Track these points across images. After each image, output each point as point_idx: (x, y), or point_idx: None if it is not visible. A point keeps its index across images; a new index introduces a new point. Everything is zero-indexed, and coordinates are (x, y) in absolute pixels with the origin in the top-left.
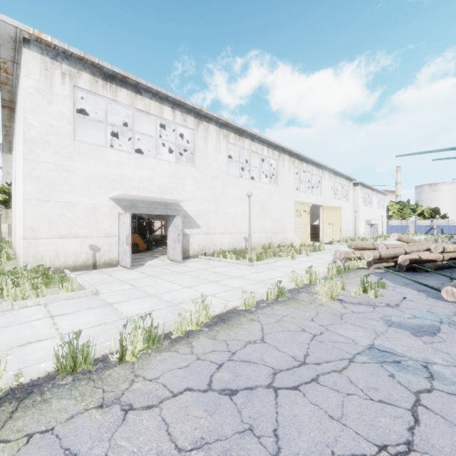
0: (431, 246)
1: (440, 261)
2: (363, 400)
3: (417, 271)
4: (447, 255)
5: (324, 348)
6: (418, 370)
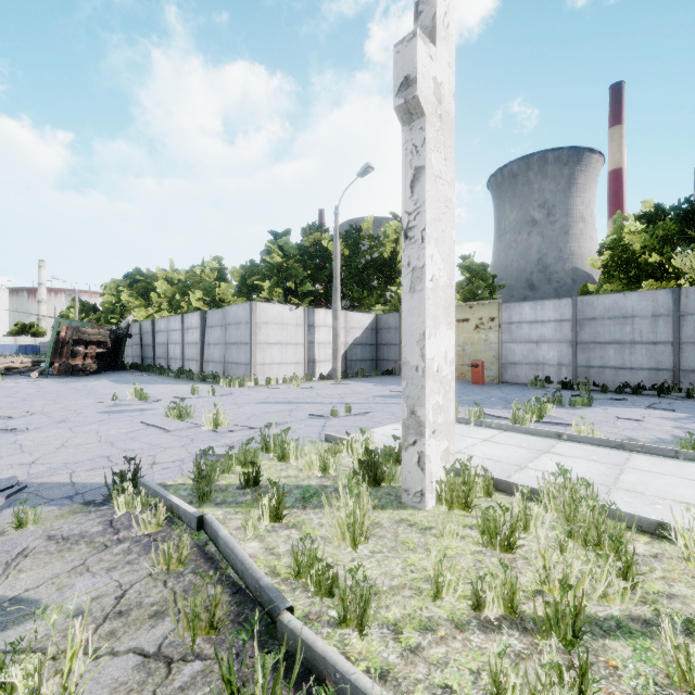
0: (13, 360)
1: (20, 369)
2: (28, 386)
3: (7, 375)
4: (24, 364)
5: (6, 386)
6: (36, 384)
